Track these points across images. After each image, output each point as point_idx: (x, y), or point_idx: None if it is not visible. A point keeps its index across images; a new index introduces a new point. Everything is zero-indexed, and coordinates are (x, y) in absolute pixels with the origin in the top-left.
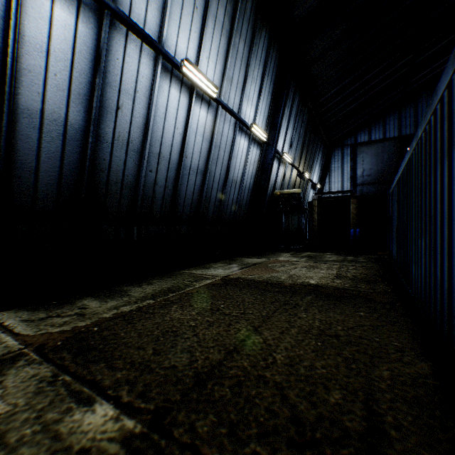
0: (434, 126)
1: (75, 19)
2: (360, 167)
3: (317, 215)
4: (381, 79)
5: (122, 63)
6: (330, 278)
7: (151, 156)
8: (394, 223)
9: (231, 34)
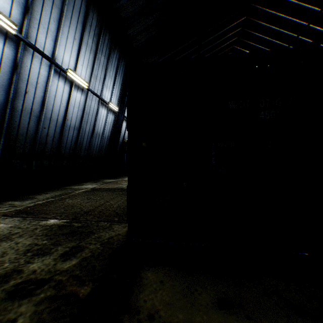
0: None
1: (3, 45)
2: None
3: None
4: None
5: (30, 68)
6: None
7: (45, 119)
8: None
9: (96, 52)
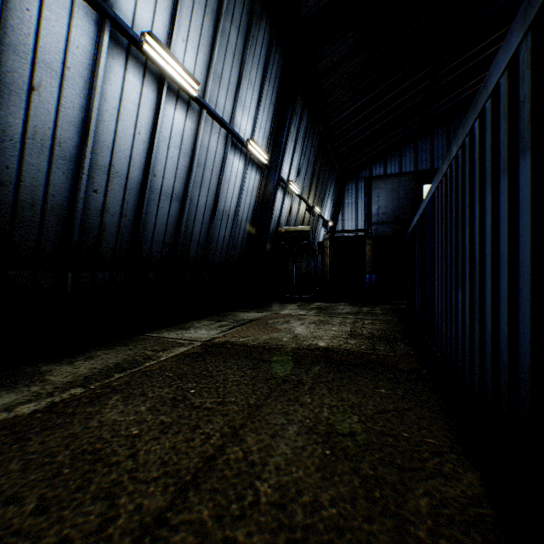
0: (480, 134)
1: None
2: (376, 204)
3: (329, 257)
4: (398, 105)
5: (38, 19)
6: (344, 337)
7: (95, 169)
8: (416, 268)
9: (219, 15)
